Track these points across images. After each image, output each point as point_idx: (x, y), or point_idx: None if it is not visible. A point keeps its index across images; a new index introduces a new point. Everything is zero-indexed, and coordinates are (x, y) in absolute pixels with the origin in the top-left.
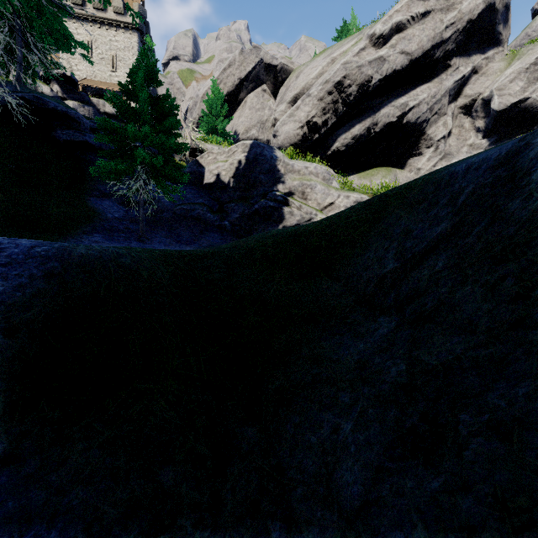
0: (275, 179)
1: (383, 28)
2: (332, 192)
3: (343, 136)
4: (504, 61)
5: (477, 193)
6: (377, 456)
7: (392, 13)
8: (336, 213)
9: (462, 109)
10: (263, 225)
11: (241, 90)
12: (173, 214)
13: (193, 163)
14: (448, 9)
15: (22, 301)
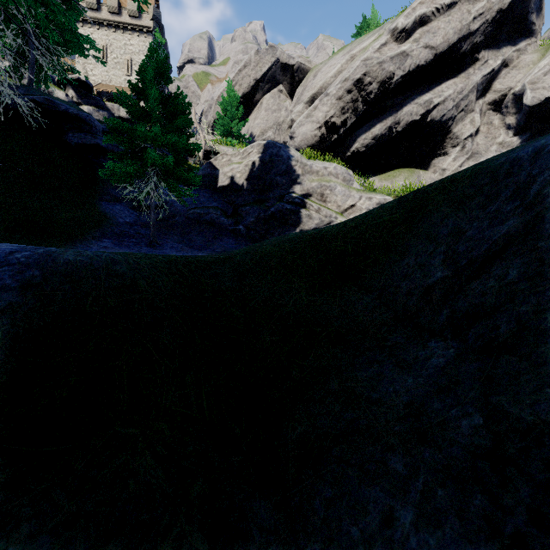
0: (292, 181)
1: (406, 21)
2: (353, 194)
3: (363, 136)
4: (538, 53)
5: None
6: None
7: (416, 5)
8: (363, 214)
9: (491, 105)
10: (279, 229)
11: (257, 91)
12: (186, 219)
13: (207, 165)
14: None
15: None
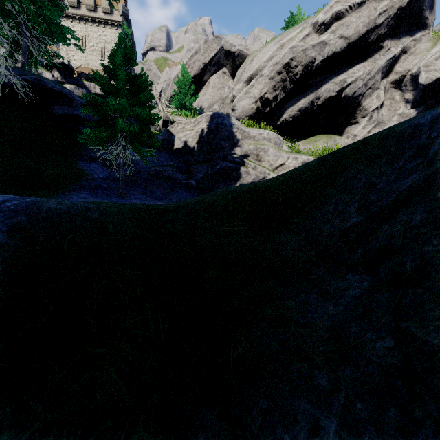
0: (233, 144)
1: (325, 16)
2: (282, 155)
3: (290, 109)
4: (430, 42)
5: None
6: None
7: (333, 3)
8: (291, 170)
9: (393, 84)
10: (223, 183)
11: (205, 73)
12: (148, 175)
13: (165, 132)
14: None
15: None
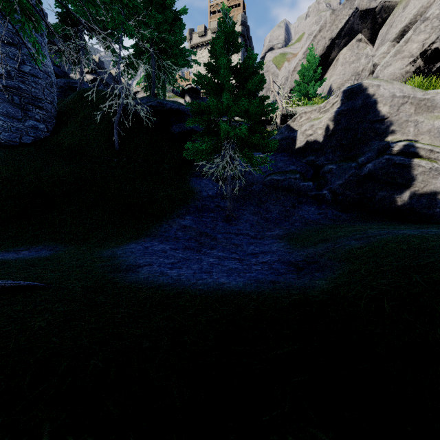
0: (399, 124)
1: None
2: None
3: None
4: None
5: None
6: None
7: None
8: None
9: None
10: (382, 192)
11: (332, 50)
12: (262, 186)
13: (284, 129)
14: None
15: None
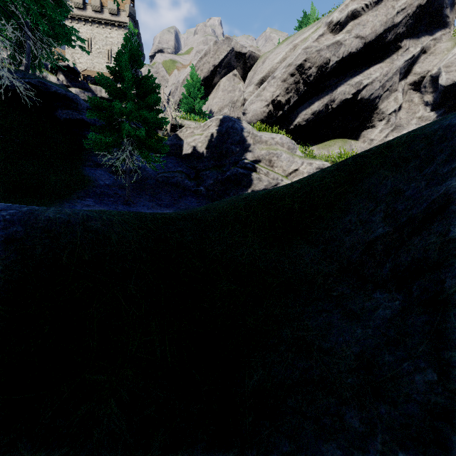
0: (245, 149)
1: (340, 15)
2: (296, 160)
3: (304, 112)
4: (451, 41)
5: None
6: None
7: (348, 2)
8: (307, 176)
9: (412, 86)
10: (234, 190)
11: (215, 75)
12: (156, 181)
13: (174, 137)
14: None
15: None
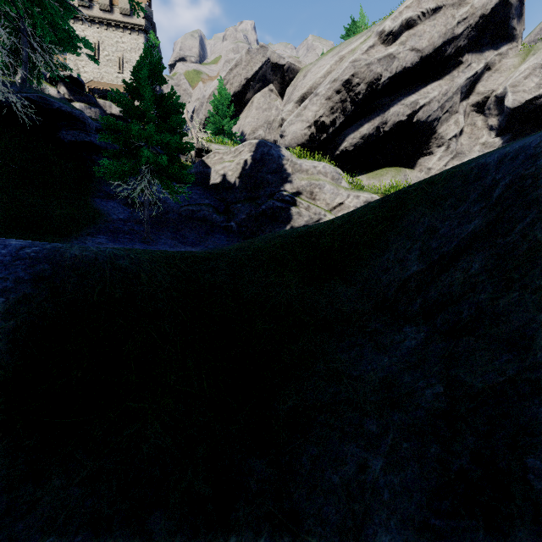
0: (282, 179)
1: (393, 24)
2: (341, 192)
3: (351, 136)
4: (518, 57)
5: (517, 186)
6: (419, 509)
7: (402, 9)
8: (349, 212)
9: (475, 107)
10: (270, 226)
11: (248, 90)
12: (179, 215)
13: (199, 163)
14: (460, 4)
15: (4, 307)
